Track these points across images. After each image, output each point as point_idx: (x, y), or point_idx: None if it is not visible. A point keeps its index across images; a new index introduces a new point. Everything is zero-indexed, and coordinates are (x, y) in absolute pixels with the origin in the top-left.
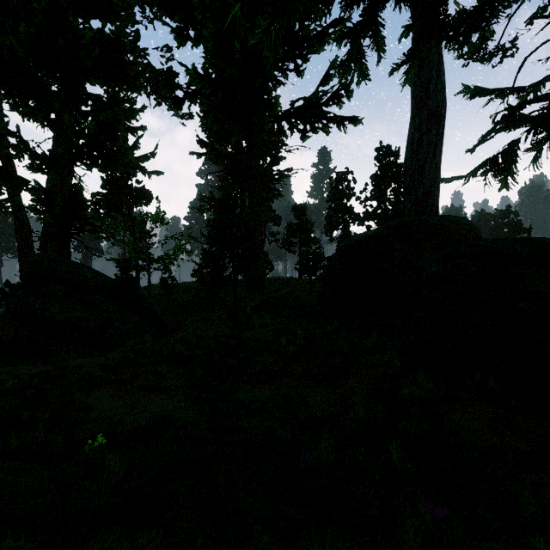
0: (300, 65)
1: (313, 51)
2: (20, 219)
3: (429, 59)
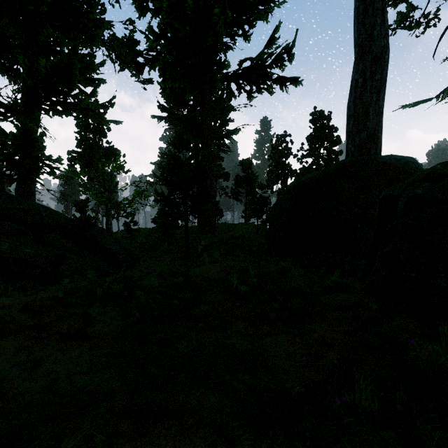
0: (247, 31)
1: (259, 18)
2: None
3: (373, 6)
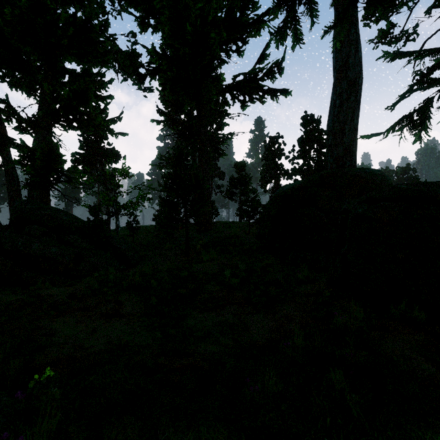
0: (240, 47)
1: (251, 36)
2: (10, 172)
3: (348, 38)
